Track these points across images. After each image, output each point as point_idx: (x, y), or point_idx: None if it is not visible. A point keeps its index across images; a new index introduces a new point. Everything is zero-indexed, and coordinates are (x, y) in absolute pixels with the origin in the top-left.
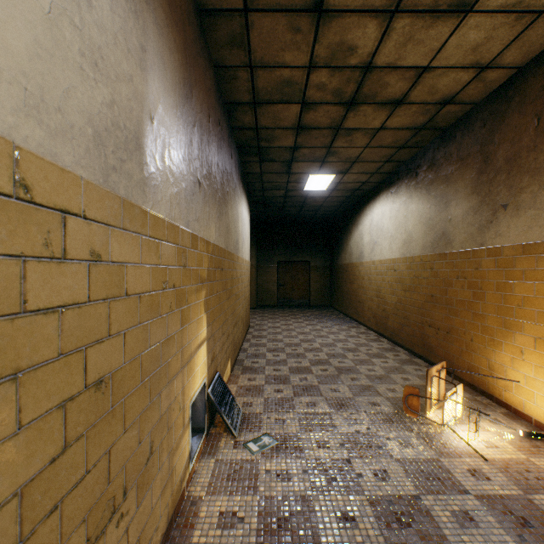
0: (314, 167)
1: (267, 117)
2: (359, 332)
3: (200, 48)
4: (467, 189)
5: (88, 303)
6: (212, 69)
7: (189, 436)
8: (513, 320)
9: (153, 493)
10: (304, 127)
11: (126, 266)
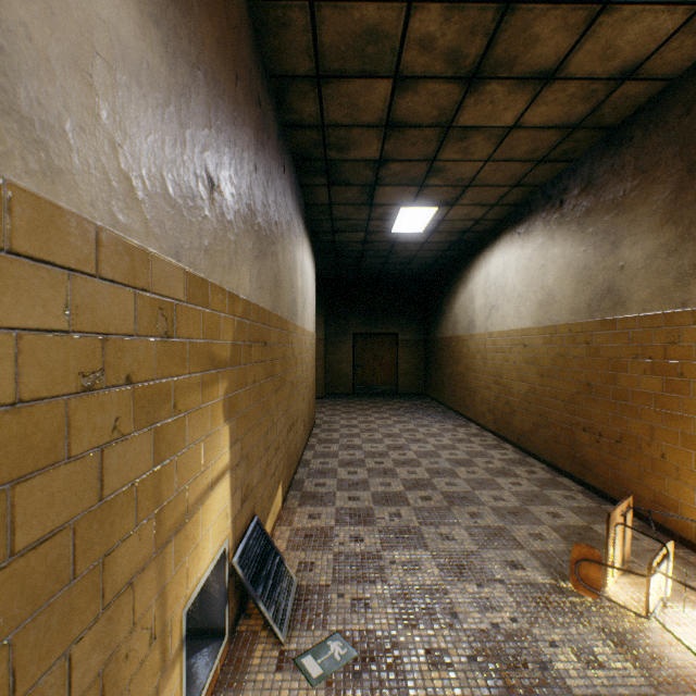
0: (408, 195)
1: (338, 105)
2: (471, 434)
3: None
4: (655, 217)
5: None
6: None
7: (183, 674)
8: None
9: None
10: (396, 123)
11: None
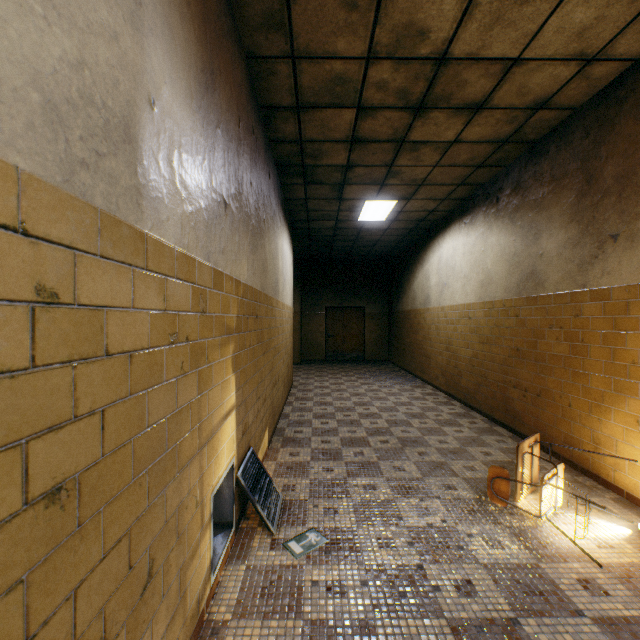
0: (371, 192)
1: (313, 126)
2: (426, 393)
3: (226, 27)
4: (564, 216)
5: (32, 370)
6: (243, 59)
7: (211, 538)
8: (627, 382)
9: (153, 632)
10: (360, 139)
11: (106, 311)
